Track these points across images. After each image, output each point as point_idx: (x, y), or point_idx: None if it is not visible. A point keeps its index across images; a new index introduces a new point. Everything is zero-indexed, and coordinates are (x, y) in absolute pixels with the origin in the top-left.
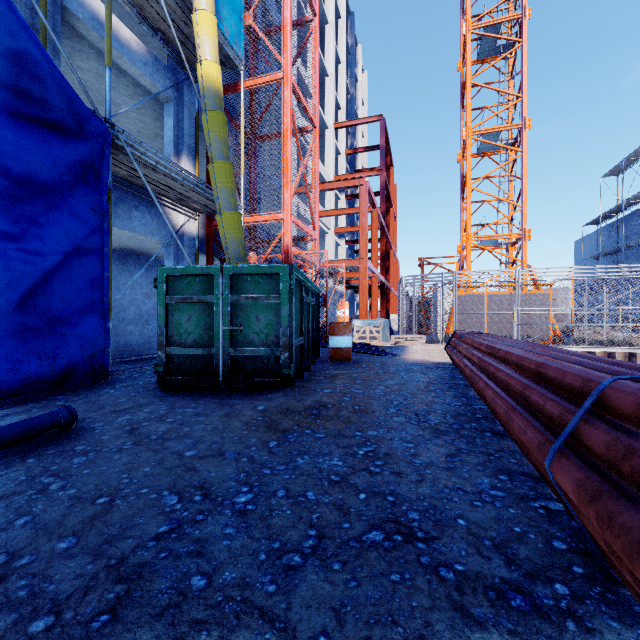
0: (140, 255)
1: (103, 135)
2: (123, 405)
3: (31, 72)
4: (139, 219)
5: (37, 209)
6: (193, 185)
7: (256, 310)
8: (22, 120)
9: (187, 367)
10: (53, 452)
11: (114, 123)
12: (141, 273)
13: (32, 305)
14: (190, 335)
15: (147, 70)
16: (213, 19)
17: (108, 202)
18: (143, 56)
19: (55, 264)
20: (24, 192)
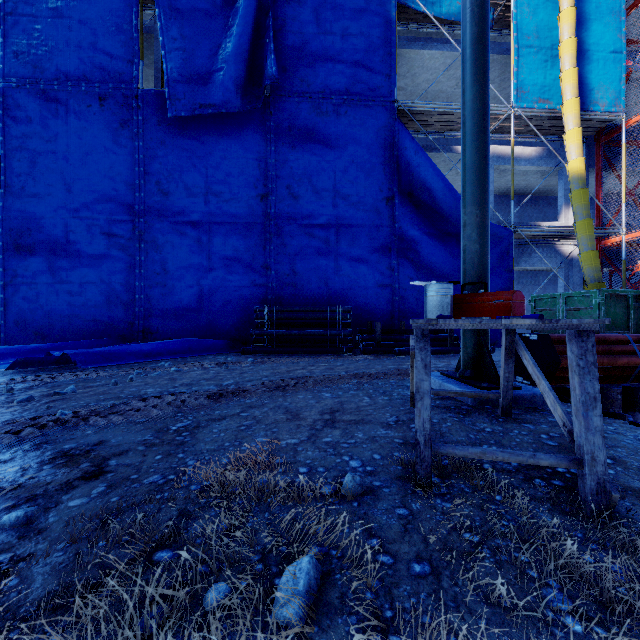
0: (548, 271)
1: (509, 235)
2: None
3: None
4: (536, 258)
5: None
6: (568, 233)
7: (579, 315)
8: None
9: None
10: None
11: (515, 225)
12: (549, 285)
13: None
14: None
15: (542, 162)
16: (577, 131)
17: (512, 264)
18: (539, 155)
19: None
20: None
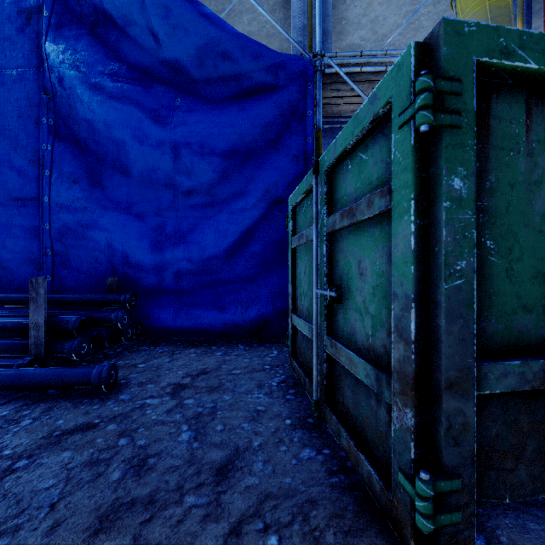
0: None
1: (305, 72)
2: (213, 379)
3: (220, 54)
4: None
5: (242, 174)
6: None
7: (358, 246)
8: (230, 102)
9: (303, 351)
10: (24, 413)
11: (323, 52)
12: None
13: (238, 260)
14: (305, 299)
15: None
16: None
17: (317, 143)
18: None
19: (255, 221)
20: (230, 163)
